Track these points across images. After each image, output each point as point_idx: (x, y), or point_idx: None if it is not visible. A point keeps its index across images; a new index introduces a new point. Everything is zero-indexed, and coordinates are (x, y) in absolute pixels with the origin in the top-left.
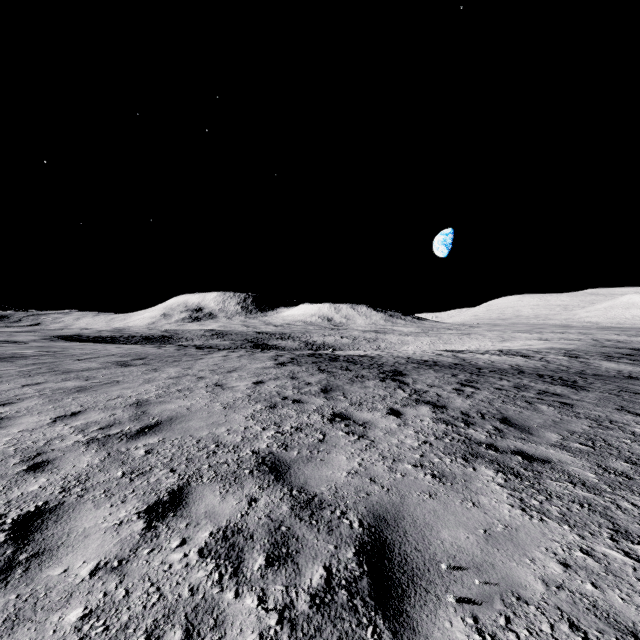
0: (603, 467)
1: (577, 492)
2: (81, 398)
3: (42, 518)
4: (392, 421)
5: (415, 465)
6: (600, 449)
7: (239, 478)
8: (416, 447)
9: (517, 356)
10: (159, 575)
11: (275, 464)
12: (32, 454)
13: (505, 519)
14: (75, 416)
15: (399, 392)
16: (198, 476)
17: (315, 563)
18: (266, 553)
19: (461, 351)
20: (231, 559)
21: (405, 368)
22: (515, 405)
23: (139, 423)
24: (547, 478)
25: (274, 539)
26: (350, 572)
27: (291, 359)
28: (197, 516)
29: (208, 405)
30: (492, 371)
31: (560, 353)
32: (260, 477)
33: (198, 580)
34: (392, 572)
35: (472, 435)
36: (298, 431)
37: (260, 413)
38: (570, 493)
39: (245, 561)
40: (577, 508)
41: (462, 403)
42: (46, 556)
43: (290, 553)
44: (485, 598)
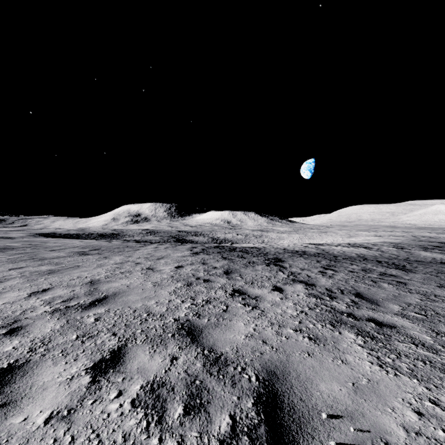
0: (436, 331)
1: (419, 351)
2: (51, 278)
3: (12, 373)
4: (276, 295)
5: (295, 330)
6: (431, 317)
7: (164, 340)
8: (295, 315)
9: (361, 247)
10: (99, 423)
11: (191, 329)
12: (10, 321)
13: (368, 374)
14: (45, 292)
15: (280, 274)
16: (133, 339)
17: (222, 412)
18: (184, 403)
19: (321, 244)
20: (156, 409)
21: (283, 256)
22: (364, 283)
23: (91, 297)
24: (395, 340)
25: (190, 391)
26: (250, 420)
27: (202, 250)
28: (131, 372)
29: (142, 283)
30: (345, 258)
31: (391, 245)
32: (180, 339)
33: (130, 427)
34: (284, 420)
35: (336, 306)
36: (208, 303)
37: (180, 289)
38: (414, 352)
39: (167, 410)
40: (421, 365)
41: (326, 282)
42: (11, 406)
43: (203, 403)
44: (359, 443)
